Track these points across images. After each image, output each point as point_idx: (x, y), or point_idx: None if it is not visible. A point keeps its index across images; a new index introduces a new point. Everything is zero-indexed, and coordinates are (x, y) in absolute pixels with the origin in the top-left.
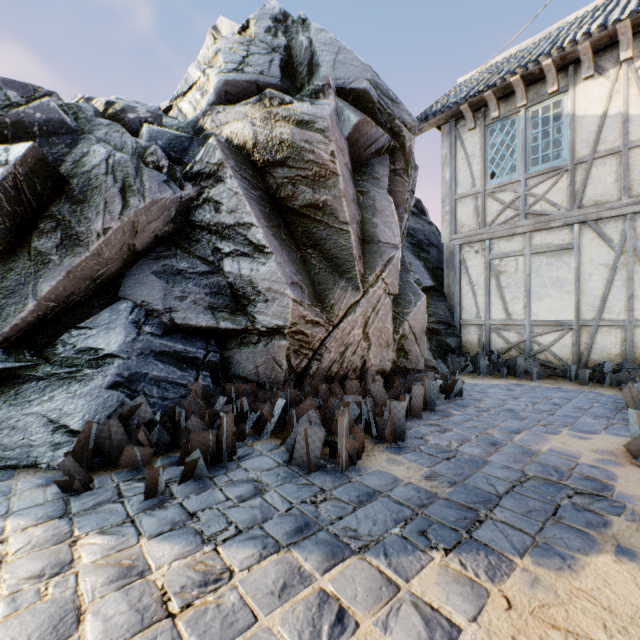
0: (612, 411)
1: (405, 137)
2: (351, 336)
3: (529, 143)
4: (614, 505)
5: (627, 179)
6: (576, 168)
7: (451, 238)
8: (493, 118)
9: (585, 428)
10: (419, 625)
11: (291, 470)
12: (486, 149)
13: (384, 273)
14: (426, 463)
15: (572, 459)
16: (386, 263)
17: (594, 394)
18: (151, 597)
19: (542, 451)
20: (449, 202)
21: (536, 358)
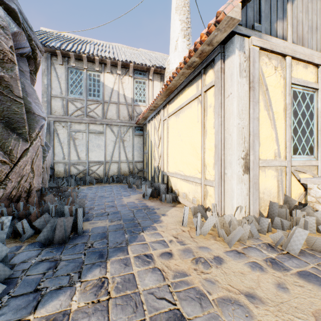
0: (126, 189)
1: (38, 54)
2: (25, 170)
3: (88, 86)
4: (152, 208)
5: (119, 113)
6: (105, 103)
7: (48, 116)
8: (73, 66)
9: (126, 195)
10: (159, 244)
11: (54, 247)
12: (69, 78)
13: (40, 133)
14: (104, 218)
15: (134, 203)
16: (41, 127)
17: (116, 186)
18: (90, 307)
19: (126, 203)
20: (47, 96)
21: (91, 176)
